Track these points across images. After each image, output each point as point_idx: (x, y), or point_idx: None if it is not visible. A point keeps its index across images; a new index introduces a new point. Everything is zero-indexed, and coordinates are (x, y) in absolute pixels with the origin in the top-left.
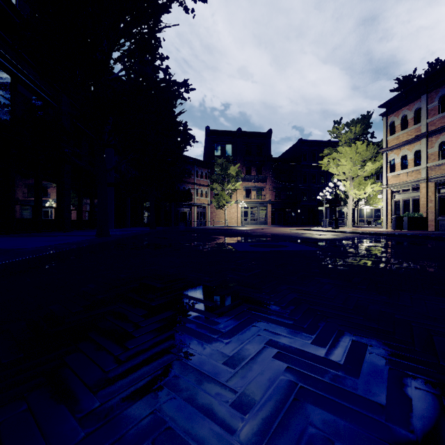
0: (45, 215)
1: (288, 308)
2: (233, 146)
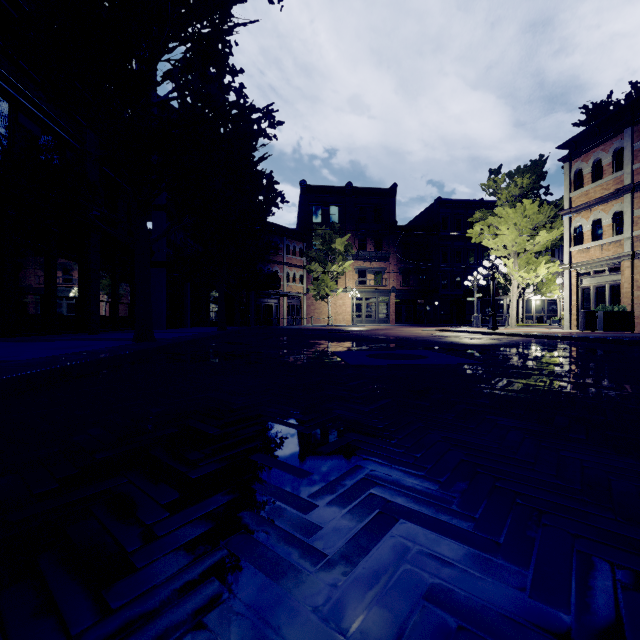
0: (61, 309)
1: (453, 486)
2: (341, 209)
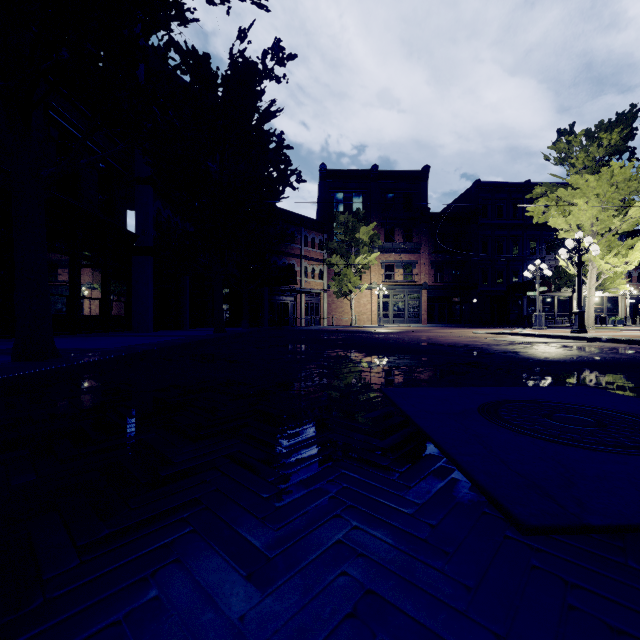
0: None
1: None
2: (365, 195)
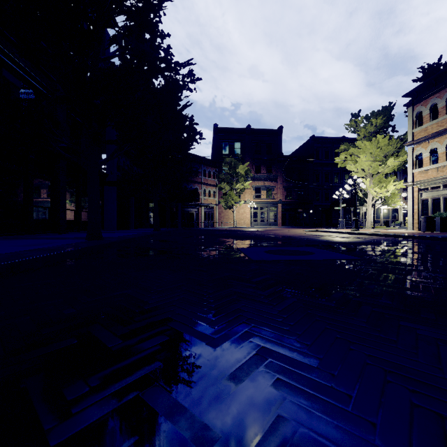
0: (37, 215)
1: None
2: (242, 144)
